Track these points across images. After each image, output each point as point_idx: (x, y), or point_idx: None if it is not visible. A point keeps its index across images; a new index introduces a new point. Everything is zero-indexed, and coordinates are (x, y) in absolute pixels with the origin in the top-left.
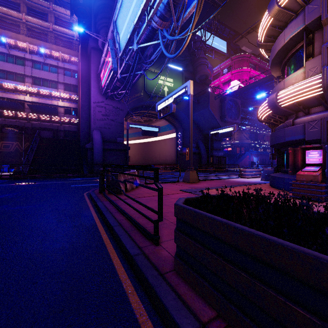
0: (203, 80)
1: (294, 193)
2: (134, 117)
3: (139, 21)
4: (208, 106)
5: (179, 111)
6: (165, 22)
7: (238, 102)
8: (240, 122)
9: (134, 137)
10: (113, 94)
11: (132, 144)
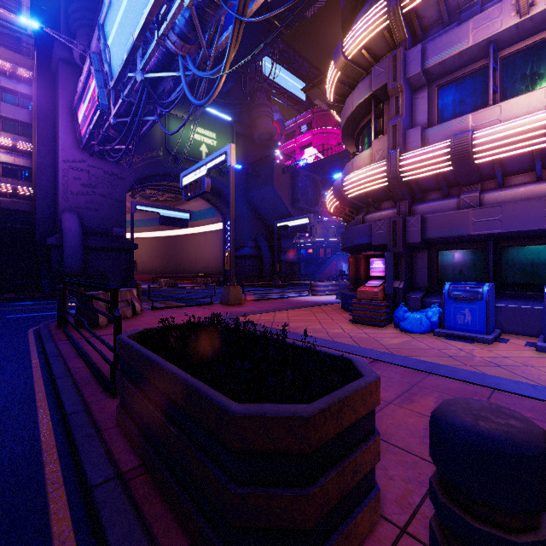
0: (266, 140)
1: (354, 316)
2: (147, 191)
3: (143, 36)
4: (273, 183)
5: (227, 188)
6: (190, 45)
7: (318, 180)
8: (320, 210)
9: (149, 226)
10: (103, 149)
11: (147, 239)
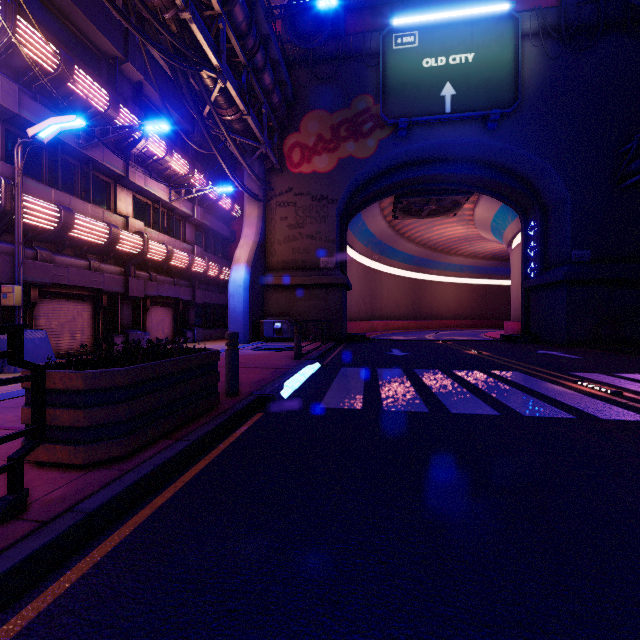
0: None
1: None
2: None
3: None
4: None
5: None
6: None
7: None
8: None
9: None
10: None
11: None
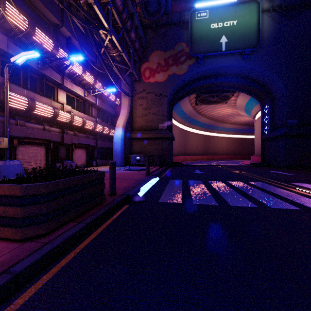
0: None
1: None
2: None
3: None
4: None
5: None
6: None
7: None
8: None
9: None
10: None
11: None
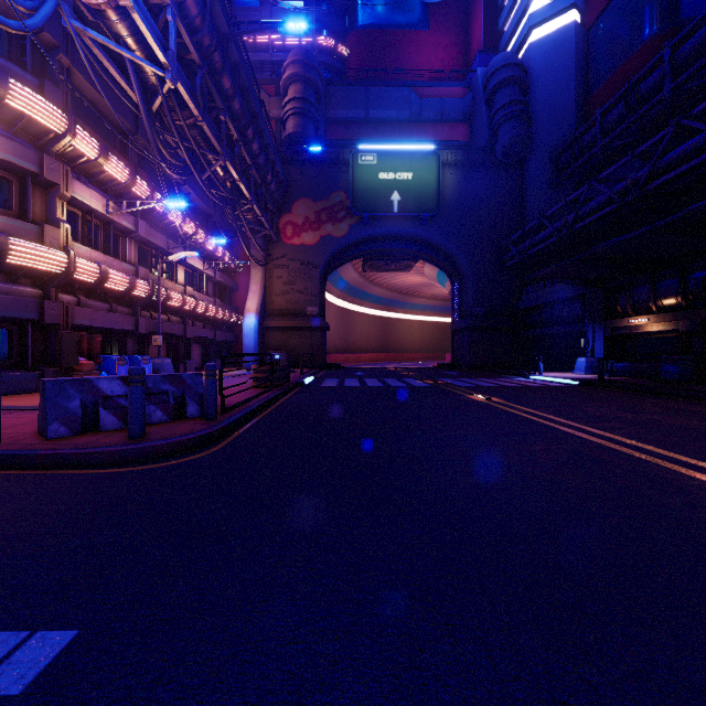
0: None
1: None
2: None
3: None
4: None
5: None
6: None
7: None
8: None
9: None
10: None
11: None
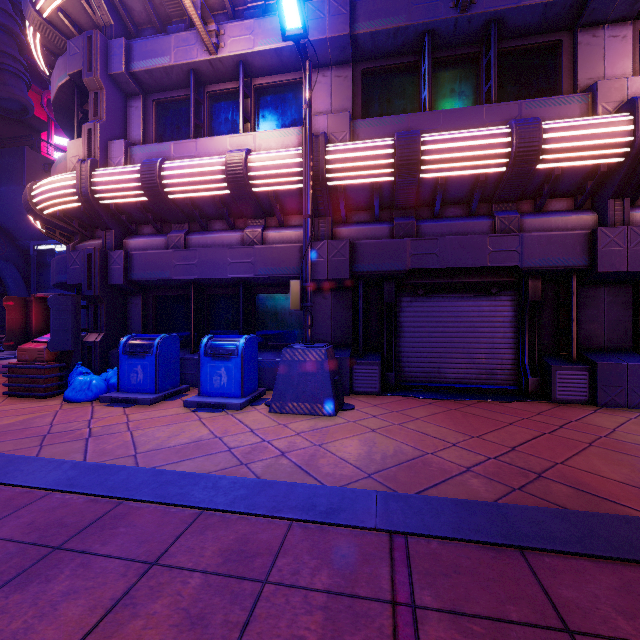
0: (16, 113)
1: (10, 386)
2: None
3: None
4: (23, 182)
5: None
6: None
7: None
8: None
9: None
10: None
11: None
